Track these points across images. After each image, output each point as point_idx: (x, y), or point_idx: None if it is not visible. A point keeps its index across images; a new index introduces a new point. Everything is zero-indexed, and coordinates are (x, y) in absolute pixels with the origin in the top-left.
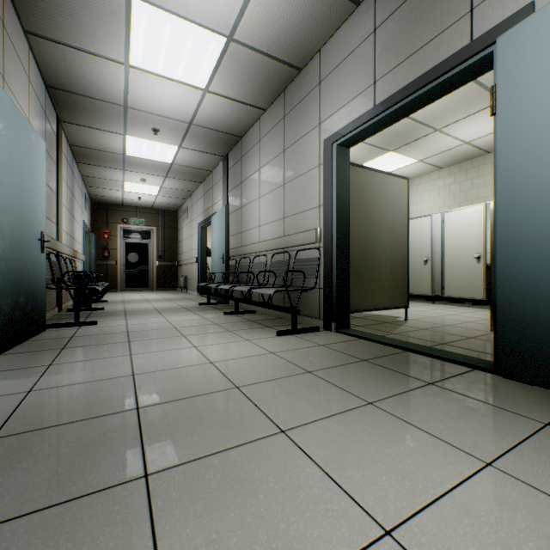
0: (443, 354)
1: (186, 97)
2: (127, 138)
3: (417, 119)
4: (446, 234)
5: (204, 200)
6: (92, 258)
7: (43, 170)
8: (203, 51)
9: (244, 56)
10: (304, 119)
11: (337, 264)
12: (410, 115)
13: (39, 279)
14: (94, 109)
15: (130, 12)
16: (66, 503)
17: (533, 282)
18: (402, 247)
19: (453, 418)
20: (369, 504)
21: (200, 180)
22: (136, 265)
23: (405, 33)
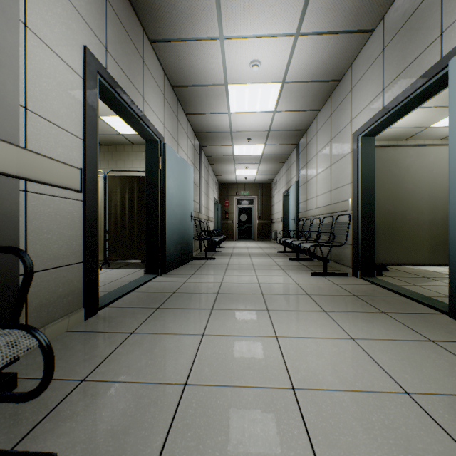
0: (427, 301)
1: (263, 118)
2: (234, 147)
3: None
4: None
5: (286, 176)
6: (219, 219)
7: (192, 181)
8: (268, 94)
9: (294, 87)
10: (342, 117)
11: (361, 227)
12: None
13: (190, 235)
14: (216, 137)
15: (227, 91)
16: (190, 309)
17: None
18: (446, 209)
19: (366, 325)
20: (278, 331)
21: (283, 161)
22: (244, 223)
23: (401, 52)
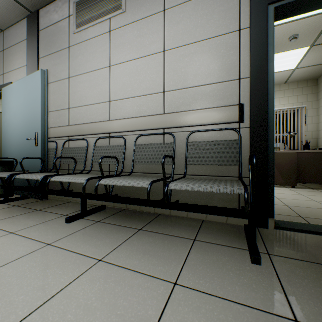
0: None
1: None
2: None
3: None
4: None
5: None
6: None
7: None
8: None
9: None
10: None
11: None
12: None
13: None
14: None
15: None
16: None
17: None
18: None
19: None
20: None
21: None
22: None
23: None
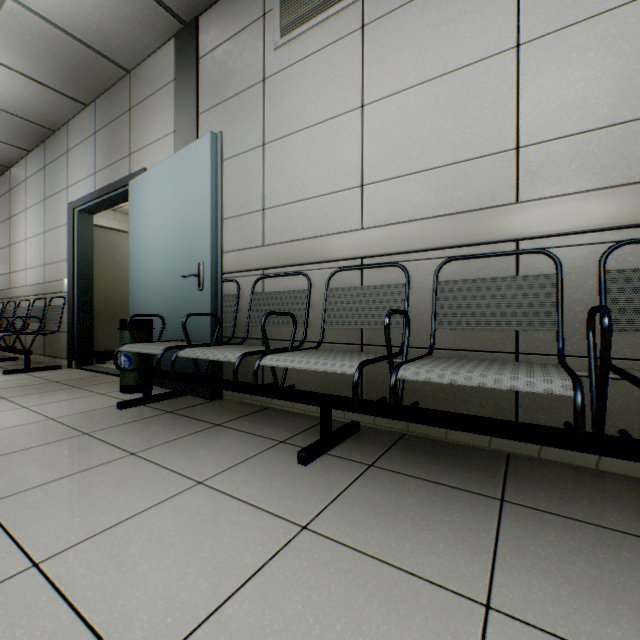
0: None
1: None
2: None
3: None
4: None
5: None
6: None
7: None
8: None
9: None
10: (59, 178)
11: (78, 311)
12: None
13: None
14: None
15: None
16: None
17: None
18: None
19: (50, 397)
20: None
21: None
22: None
23: (108, 148)
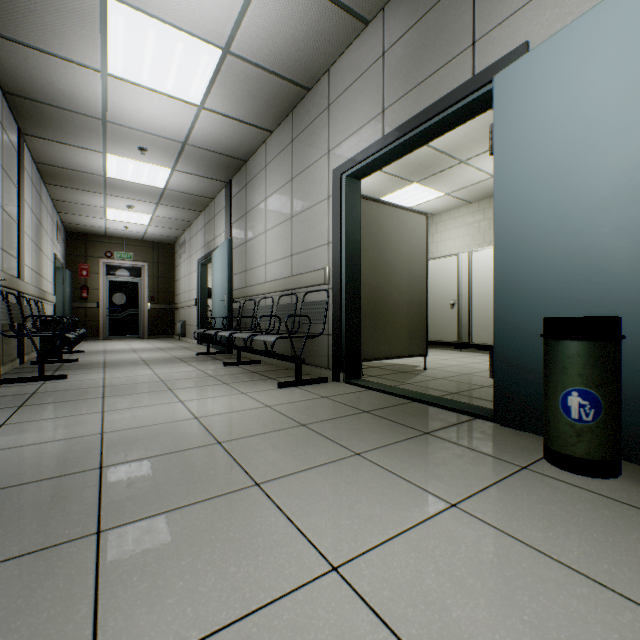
0: (448, 403)
1: (177, 113)
2: (108, 157)
3: (440, 149)
4: (473, 275)
5: (205, 232)
6: (66, 299)
7: None
8: (195, 63)
9: (244, 71)
10: (313, 146)
11: (346, 308)
12: (432, 145)
13: None
14: (66, 122)
15: (105, 13)
16: (4, 562)
17: (524, 327)
18: (421, 289)
19: (436, 465)
20: (324, 546)
21: (200, 208)
22: (122, 309)
23: (412, 61)
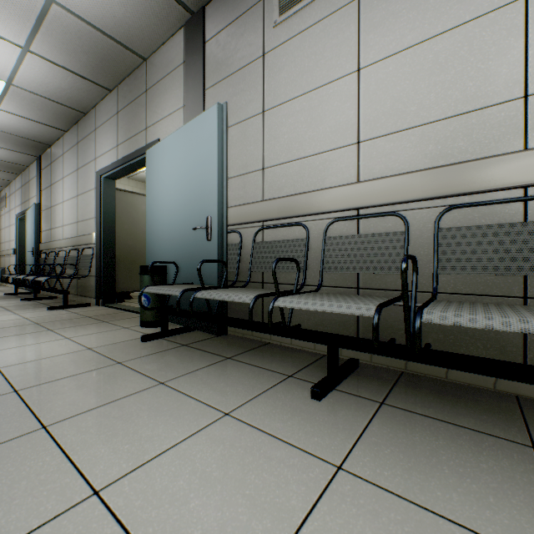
0: None
1: None
2: None
3: None
4: None
5: (22, 192)
6: None
7: None
8: None
9: (28, 95)
10: (88, 151)
11: (104, 259)
12: None
13: None
14: None
15: None
16: None
17: None
18: None
19: (85, 330)
20: None
21: (16, 171)
22: None
23: (128, 124)
